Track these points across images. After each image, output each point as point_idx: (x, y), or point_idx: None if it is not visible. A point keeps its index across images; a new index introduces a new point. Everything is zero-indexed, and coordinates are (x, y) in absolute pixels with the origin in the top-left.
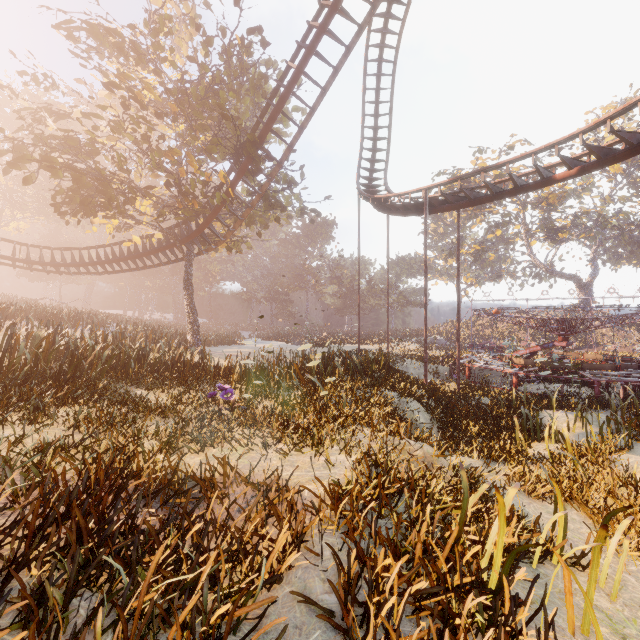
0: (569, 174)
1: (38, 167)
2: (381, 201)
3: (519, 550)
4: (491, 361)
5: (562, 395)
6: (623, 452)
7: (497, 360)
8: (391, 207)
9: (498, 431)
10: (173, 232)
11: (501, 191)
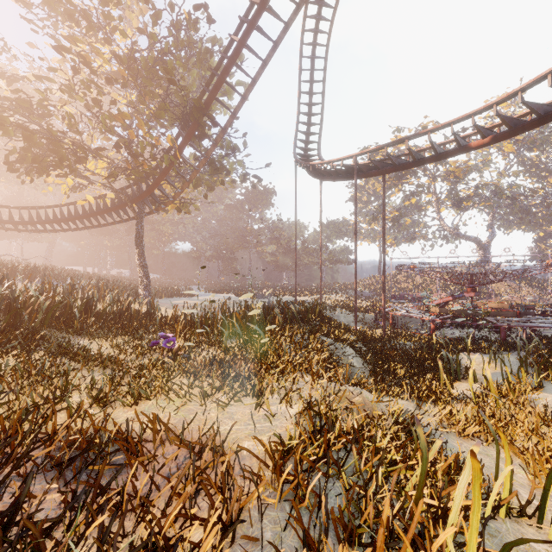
0: (483, 142)
1: None
2: (315, 168)
3: (514, 544)
4: (411, 310)
5: (474, 339)
6: (536, 390)
7: (416, 309)
8: (324, 173)
9: (422, 373)
10: (125, 192)
11: (423, 158)
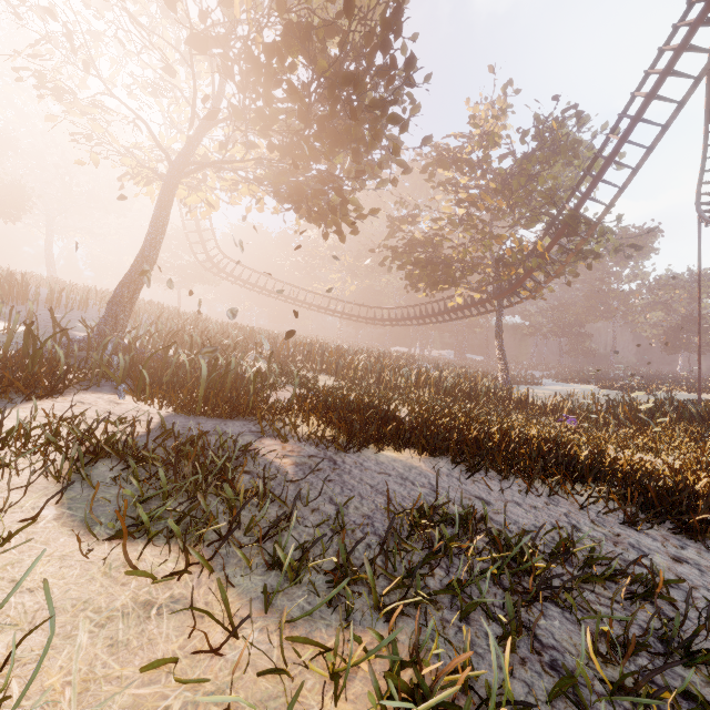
0: None
1: (401, 261)
2: None
3: None
4: None
5: None
6: None
7: None
8: None
9: None
10: (486, 290)
11: None
